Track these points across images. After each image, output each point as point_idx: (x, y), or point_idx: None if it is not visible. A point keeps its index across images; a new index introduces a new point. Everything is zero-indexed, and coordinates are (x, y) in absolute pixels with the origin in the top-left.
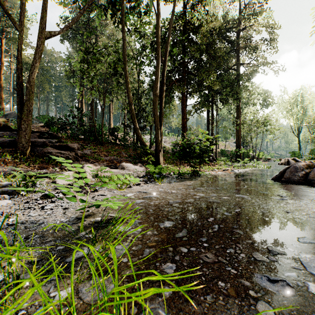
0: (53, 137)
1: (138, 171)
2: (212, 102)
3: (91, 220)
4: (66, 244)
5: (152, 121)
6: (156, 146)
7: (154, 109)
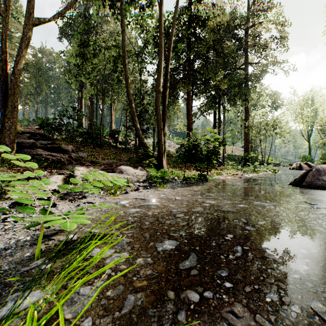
0: (46, 138)
1: (138, 175)
2: (219, 103)
3: (61, 238)
4: (1, 284)
5: (155, 123)
6: (158, 148)
7: (157, 106)
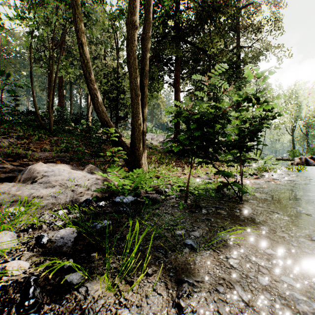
0: None
1: (77, 186)
2: None
3: None
4: None
5: None
6: (133, 131)
7: (129, 52)
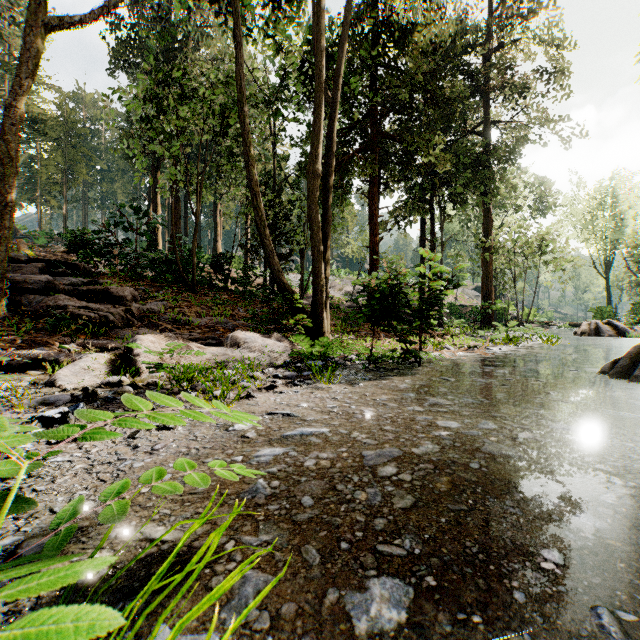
0: (80, 272)
1: (271, 352)
2: (432, 201)
3: None
4: None
5: (304, 242)
6: (314, 294)
7: (311, 205)
